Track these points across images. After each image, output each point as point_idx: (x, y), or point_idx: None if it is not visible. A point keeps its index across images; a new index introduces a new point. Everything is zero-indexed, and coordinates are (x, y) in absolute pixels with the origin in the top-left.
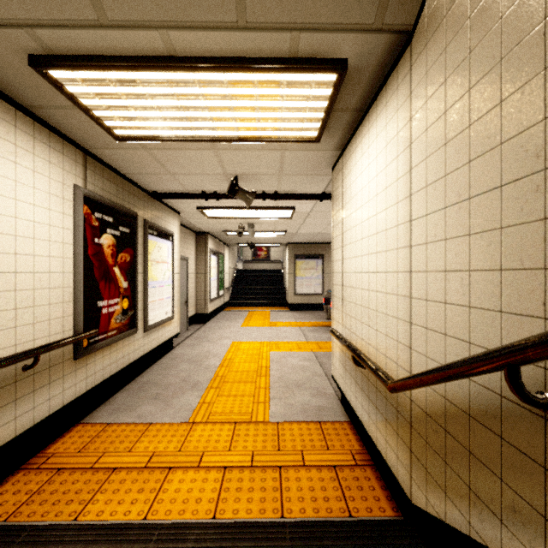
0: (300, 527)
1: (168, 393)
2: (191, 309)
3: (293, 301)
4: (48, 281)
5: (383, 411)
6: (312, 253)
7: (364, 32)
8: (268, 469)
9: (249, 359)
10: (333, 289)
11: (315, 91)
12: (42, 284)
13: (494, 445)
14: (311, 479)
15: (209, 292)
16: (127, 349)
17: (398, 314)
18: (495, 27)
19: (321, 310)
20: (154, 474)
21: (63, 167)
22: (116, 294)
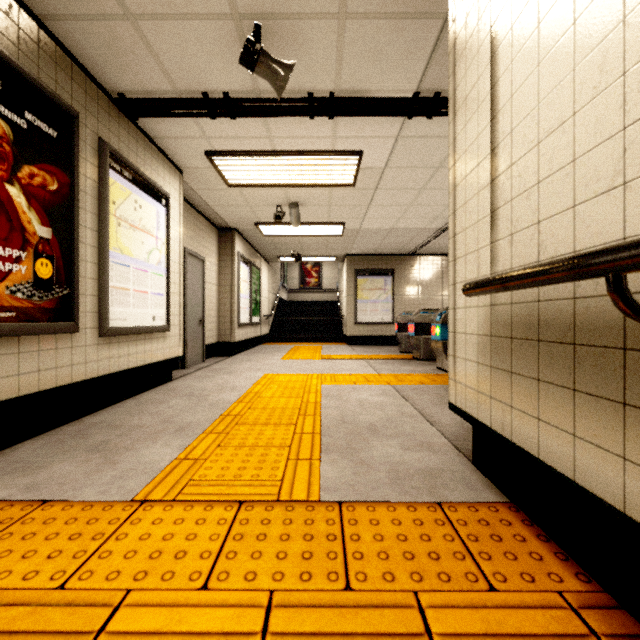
0: None
1: (124, 441)
2: (210, 334)
3: (353, 333)
4: None
5: None
6: (379, 267)
7: None
8: None
9: (288, 393)
10: (456, 221)
11: None
12: None
13: None
14: None
15: (237, 312)
16: (51, 358)
17: None
18: None
19: (391, 345)
20: None
21: None
22: (13, 239)
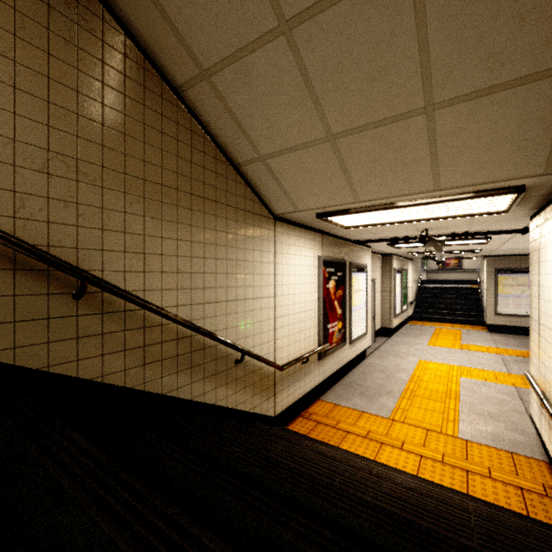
0: (480, 501)
1: (369, 394)
2: (377, 323)
3: (493, 322)
4: (309, 315)
5: None
6: (523, 266)
7: (535, 177)
8: (456, 468)
9: (437, 380)
10: (531, 334)
11: (497, 198)
12: (307, 317)
13: None
14: (495, 488)
15: (393, 308)
16: (340, 356)
17: None
18: None
19: None
20: (372, 443)
21: (314, 247)
22: (335, 319)
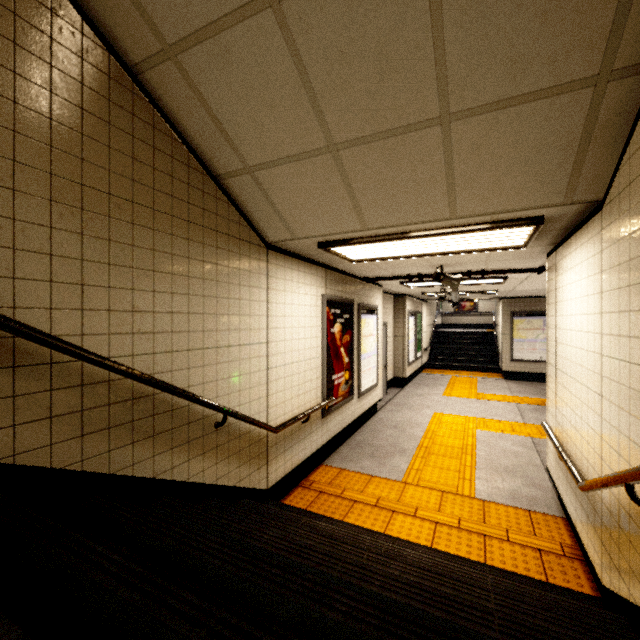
0: (498, 571)
1: (380, 454)
2: (389, 373)
3: (508, 369)
4: (310, 364)
5: (585, 508)
6: (537, 309)
7: (555, 207)
8: (473, 534)
9: (453, 434)
10: (548, 380)
11: (516, 231)
12: (308, 367)
13: (639, 536)
14: (513, 552)
15: (407, 356)
16: (347, 412)
17: (594, 428)
18: (639, 258)
19: None
20: (382, 512)
21: (316, 284)
22: (341, 368)
